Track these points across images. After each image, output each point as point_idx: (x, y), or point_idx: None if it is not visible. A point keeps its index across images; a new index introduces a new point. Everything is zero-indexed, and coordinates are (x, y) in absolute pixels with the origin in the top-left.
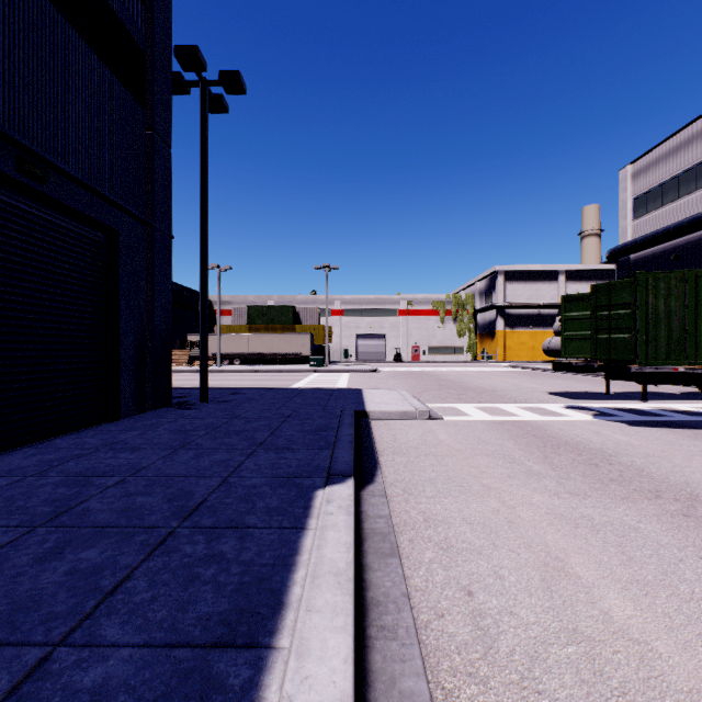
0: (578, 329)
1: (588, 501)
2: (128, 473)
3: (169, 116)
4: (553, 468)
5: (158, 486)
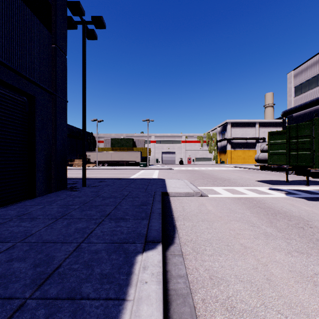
0: (277, 149)
1: (312, 259)
2: (20, 239)
3: (65, 38)
4: (279, 231)
5: (33, 251)
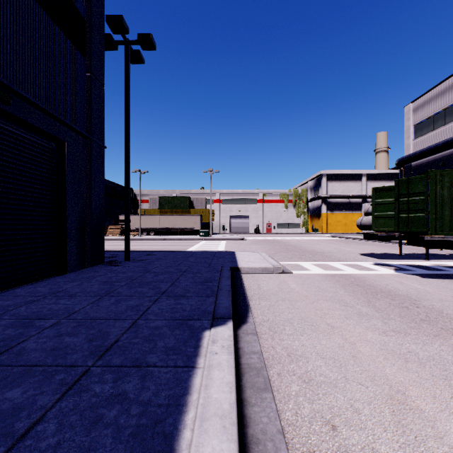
0: (384, 211)
1: (409, 338)
2: (63, 316)
3: (103, 64)
4: (376, 311)
5: (83, 327)
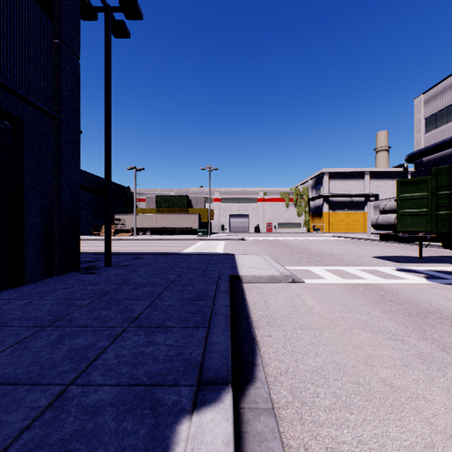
0: (412, 207)
1: None
2: None
3: (77, 32)
4: (443, 349)
5: None
